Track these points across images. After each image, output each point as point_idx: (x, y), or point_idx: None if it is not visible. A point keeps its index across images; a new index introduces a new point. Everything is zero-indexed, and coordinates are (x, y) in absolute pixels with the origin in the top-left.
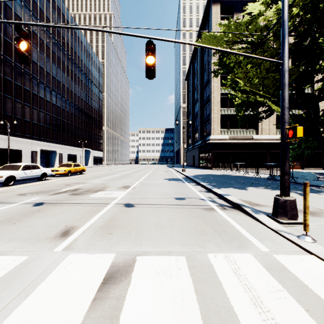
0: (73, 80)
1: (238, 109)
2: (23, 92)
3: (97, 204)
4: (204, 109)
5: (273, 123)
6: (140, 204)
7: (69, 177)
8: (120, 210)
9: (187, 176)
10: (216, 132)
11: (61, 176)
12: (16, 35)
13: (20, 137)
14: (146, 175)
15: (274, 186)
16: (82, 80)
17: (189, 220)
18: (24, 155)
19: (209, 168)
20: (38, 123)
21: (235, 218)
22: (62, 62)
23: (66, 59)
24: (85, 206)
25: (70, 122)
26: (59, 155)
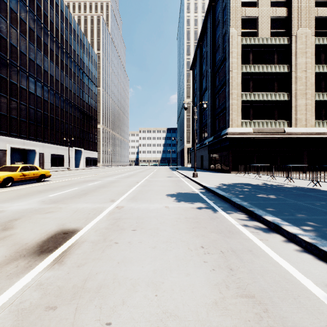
0: (59, 67)
1: None
2: None
3: None
4: (216, 98)
5: (311, 112)
6: None
7: None
8: None
9: (209, 188)
10: (235, 124)
11: None
12: None
13: None
14: (137, 185)
15: None
16: (71, 68)
17: None
18: None
19: (226, 171)
20: (7, 115)
21: None
22: (43, 43)
23: (49, 41)
24: None
25: (54, 116)
26: (39, 155)
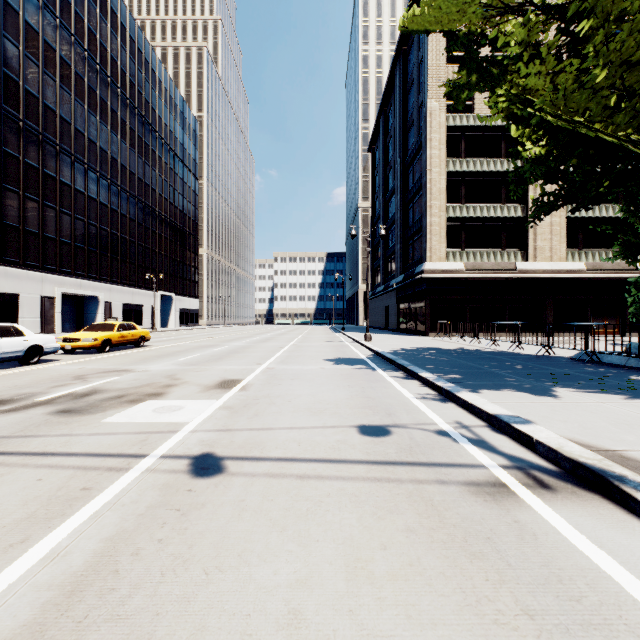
0: (135, 150)
1: (535, 169)
2: (22, 170)
3: (104, 457)
4: (409, 208)
5: (559, 237)
6: (246, 457)
7: (103, 356)
8: (165, 494)
9: (379, 352)
10: (437, 256)
11: (86, 353)
12: (7, 47)
13: (15, 266)
14: (283, 351)
15: (620, 384)
16: (154, 150)
17: (441, 583)
18: (25, 306)
19: (422, 333)
20: (56, 238)
21: (637, 563)
22: (110, 110)
23: (120, 105)
24: (53, 469)
25: (128, 238)
26: (104, 306)
